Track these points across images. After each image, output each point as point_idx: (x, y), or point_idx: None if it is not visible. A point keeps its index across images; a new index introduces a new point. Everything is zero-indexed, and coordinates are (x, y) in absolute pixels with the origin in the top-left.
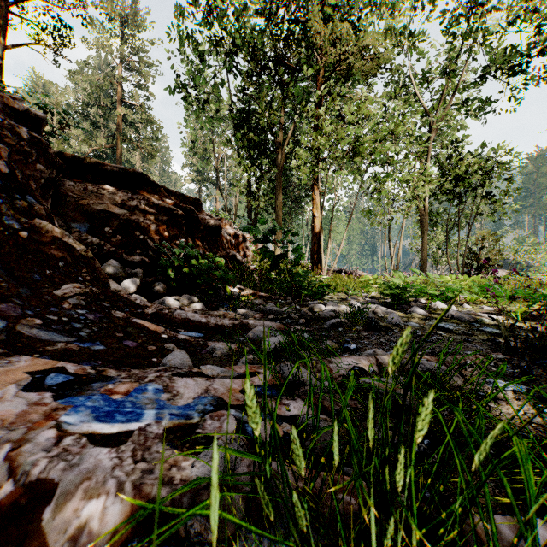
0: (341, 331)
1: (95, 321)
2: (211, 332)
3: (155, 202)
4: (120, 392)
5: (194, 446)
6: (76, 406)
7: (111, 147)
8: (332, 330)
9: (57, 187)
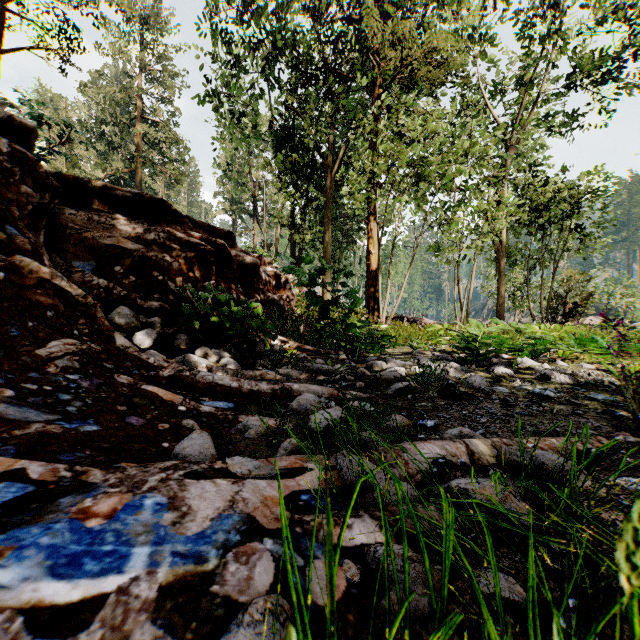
0: (410, 398)
1: (90, 390)
2: (244, 400)
3: (177, 236)
4: (100, 514)
5: (204, 625)
6: (23, 547)
7: (130, 171)
8: (398, 397)
9: (54, 216)
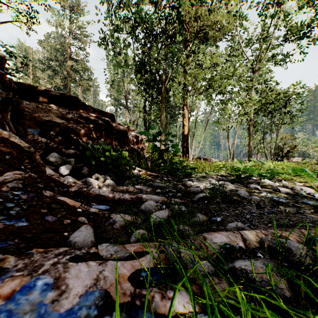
0: (206, 203)
1: (26, 200)
2: (116, 204)
3: (84, 116)
4: (2, 295)
5: None
6: None
7: (64, 84)
8: (199, 202)
9: (17, 105)
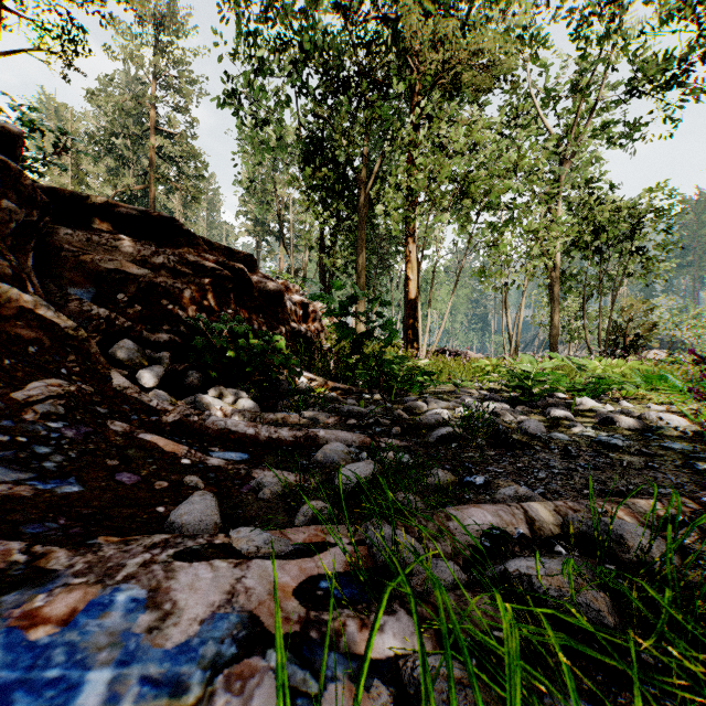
0: (455, 447)
1: (75, 441)
2: (261, 449)
3: (189, 259)
4: (52, 618)
5: None
6: None
7: (142, 189)
8: (441, 445)
9: (46, 236)
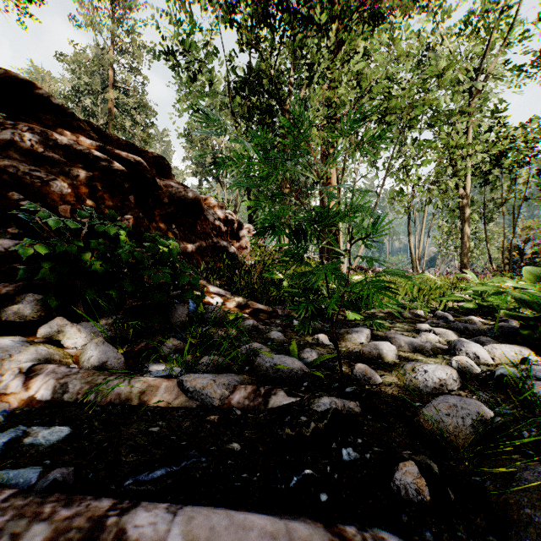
0: None
1: None
2: None
3: (59, 141)
4: None
5: None
6: None
7: None
8: None
9: None
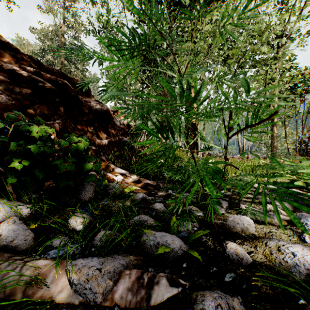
0: None
1: None
2: None
3: (5, 67)
4: None
5: None
6: None
7: None
8: None
9: None
